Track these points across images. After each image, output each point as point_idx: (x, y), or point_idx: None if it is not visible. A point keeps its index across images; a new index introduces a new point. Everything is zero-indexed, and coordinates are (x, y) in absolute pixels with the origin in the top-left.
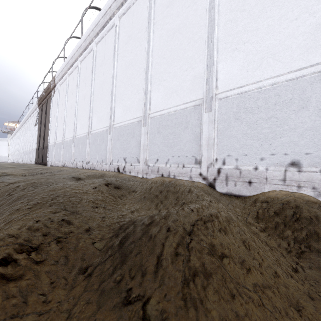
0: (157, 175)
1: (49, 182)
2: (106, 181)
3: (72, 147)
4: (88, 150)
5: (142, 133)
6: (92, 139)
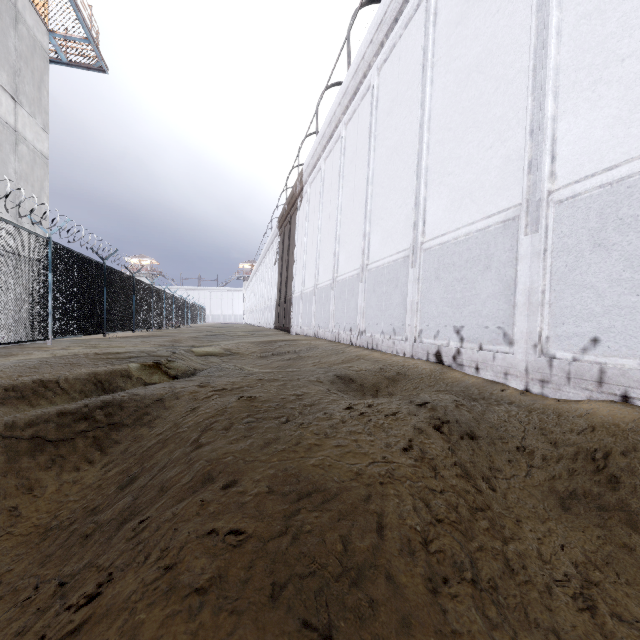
0: (597, 396)
1: (287, 402)
2: (432, 413)
3: (331, 299)
4: (362, 306)
5: (523, 254)
6: (369, 282)
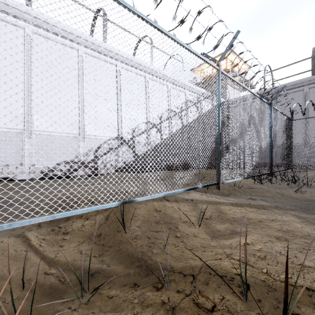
0: None
1: None
2: None
3: None
4: None
5: None
6: None
